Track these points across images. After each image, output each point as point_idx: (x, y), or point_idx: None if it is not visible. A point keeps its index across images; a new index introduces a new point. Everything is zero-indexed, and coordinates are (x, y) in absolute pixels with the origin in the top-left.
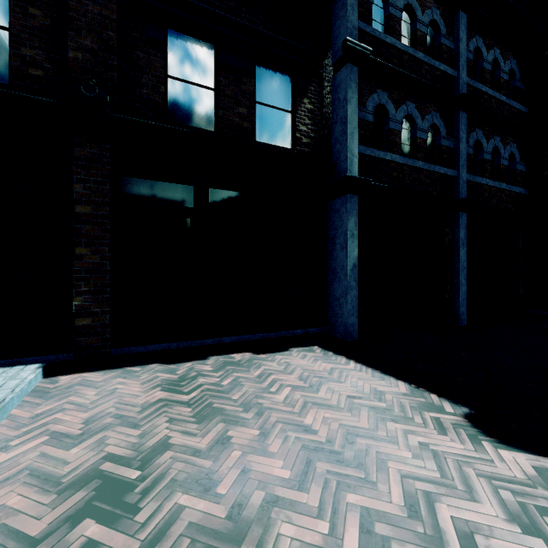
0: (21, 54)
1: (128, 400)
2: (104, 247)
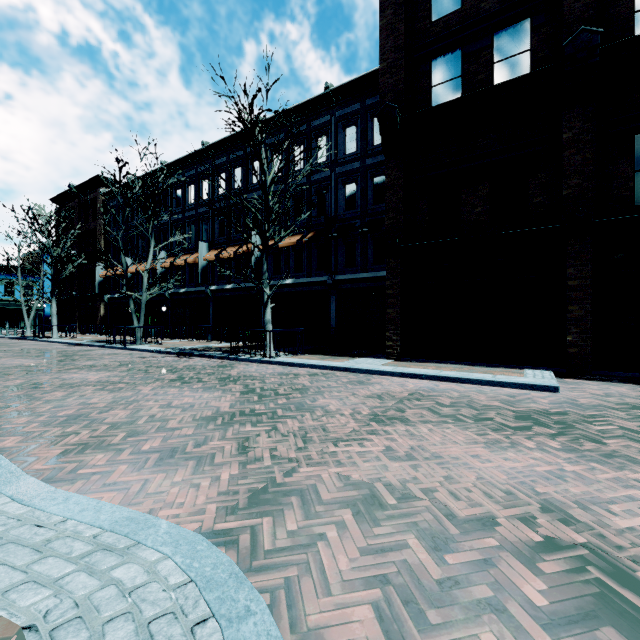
0: (534, 202)
1: (623, 392)
2: (587, 304)
